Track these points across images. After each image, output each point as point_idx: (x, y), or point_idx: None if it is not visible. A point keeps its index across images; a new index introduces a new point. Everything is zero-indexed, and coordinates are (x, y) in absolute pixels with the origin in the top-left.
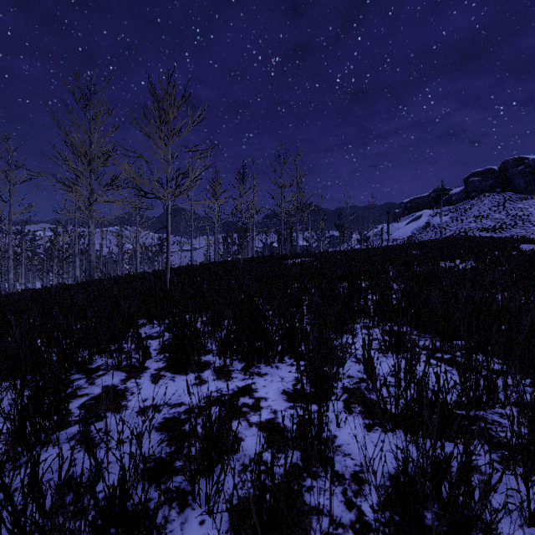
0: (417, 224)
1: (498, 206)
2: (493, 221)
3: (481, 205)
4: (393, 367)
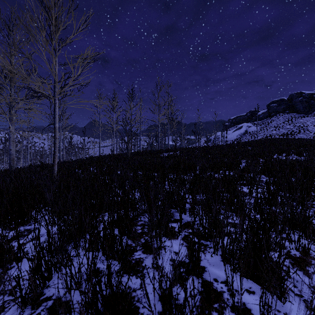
0: (240, 131)
1: (288, 120)
2: (286, 129)
3: (277, 120)
4: None
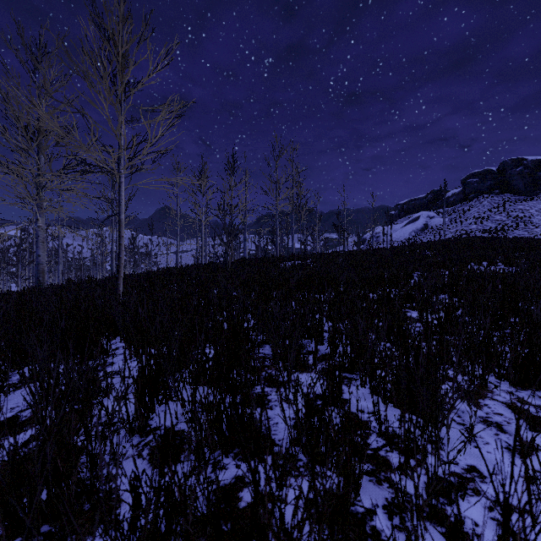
0: (415, 226)
1: (498, 207)
2: (494, 222)
3: (480, 206)
4: None
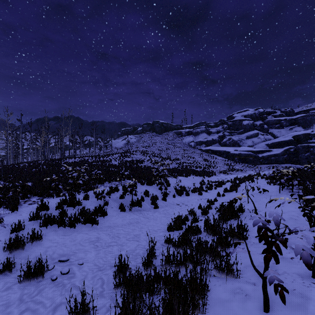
0: (125, 141)
1: (150, 138)
2: (147, 143)
3: (145, 136)
4: (84, 173)
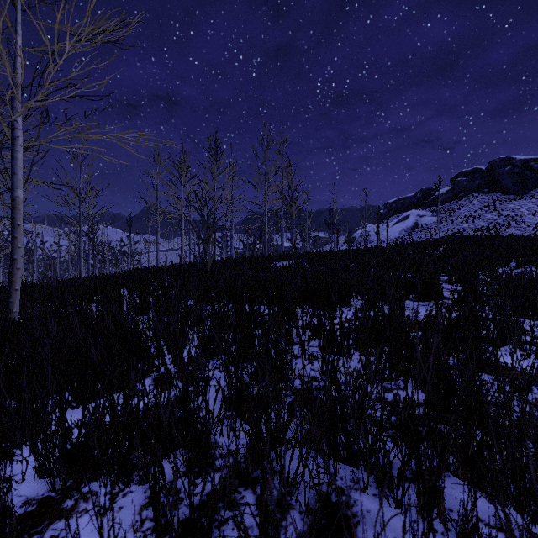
0: (405, 224)
1: (488, 206)
2: (485, 221)
3: (470, 205)
4: None
